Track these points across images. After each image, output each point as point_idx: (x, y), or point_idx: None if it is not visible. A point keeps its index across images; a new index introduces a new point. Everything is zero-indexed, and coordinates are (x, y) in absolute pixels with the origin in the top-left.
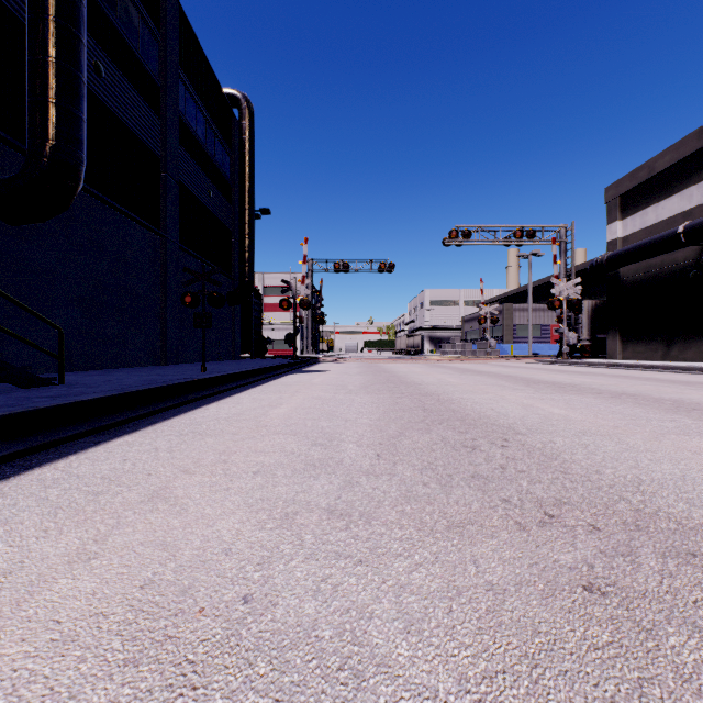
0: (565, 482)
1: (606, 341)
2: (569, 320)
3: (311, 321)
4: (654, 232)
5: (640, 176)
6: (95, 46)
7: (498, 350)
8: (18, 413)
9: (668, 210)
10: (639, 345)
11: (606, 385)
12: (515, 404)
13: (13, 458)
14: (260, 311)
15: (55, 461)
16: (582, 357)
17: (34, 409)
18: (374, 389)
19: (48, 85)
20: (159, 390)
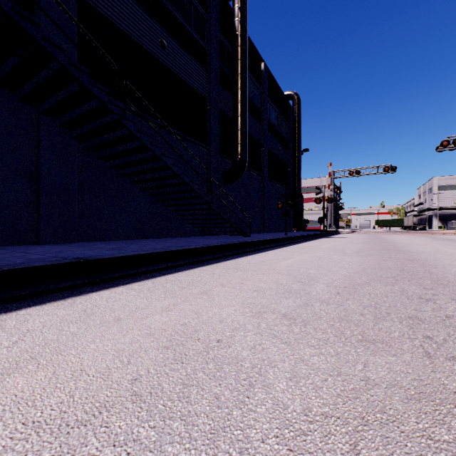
0: (404, 257)
1: None
2: None
3: (333, 209)
4: None
5: None
6: None
7: None
8: (263, 240)
9: None
10: None
11: None
12: (433, 249)
13: (268, 248)
14: (302, 205)
15: (277, 249)
16: None
17: (264, 239)
18: (366, 243)
19: (239, 138)
20: (281, 239)
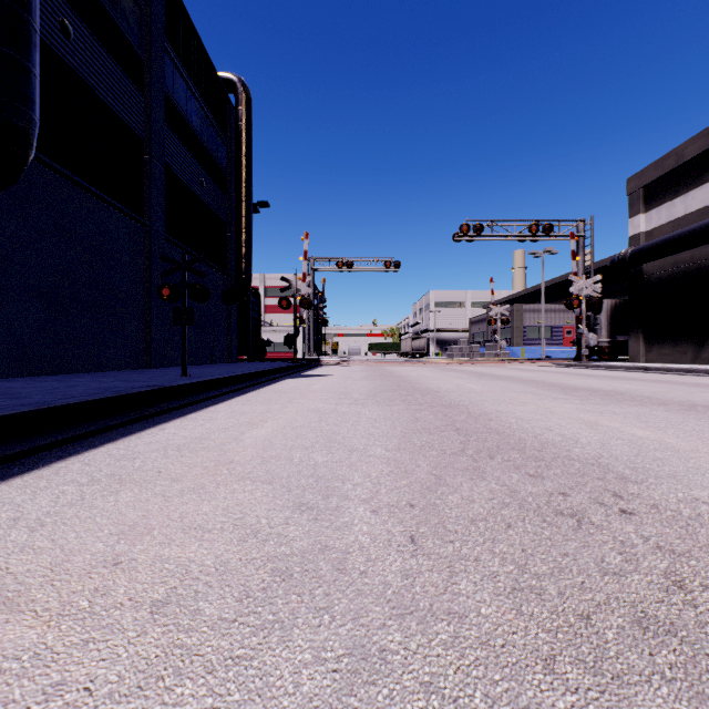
0: None
1: (628, 342)
2: (586, 320)
3: (313, 322)
4: (682, 225)
5: (667, 164)
6: (61, 2)
7: (507, 353)
8: None
9: (699, 200)
10: (666, 347)
11: (659, 392)
12: (574, 421)
13: None
14: (259, 311)
15: None
16: (601, 360)
17: None
18: (384, 398)
19: None
20: (105, 402)
